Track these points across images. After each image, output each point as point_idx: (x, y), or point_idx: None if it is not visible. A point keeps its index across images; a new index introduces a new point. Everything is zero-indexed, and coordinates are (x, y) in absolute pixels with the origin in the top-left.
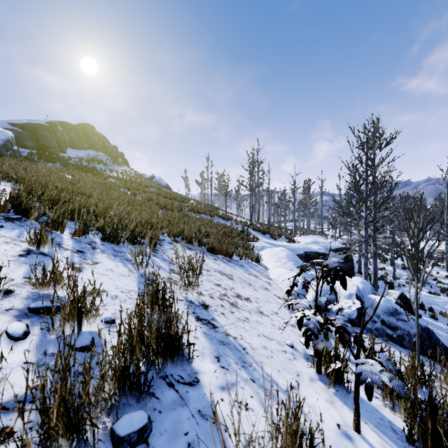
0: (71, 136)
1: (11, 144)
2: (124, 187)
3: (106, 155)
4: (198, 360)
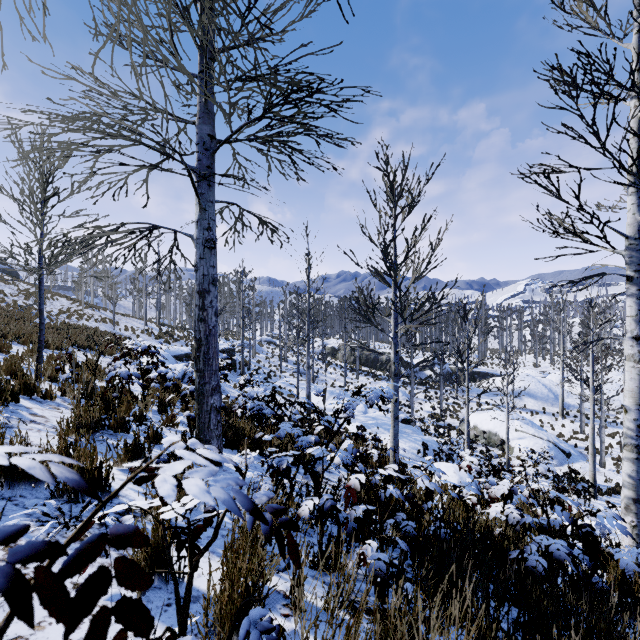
0: None
1: None
2: None
3: None
4: None
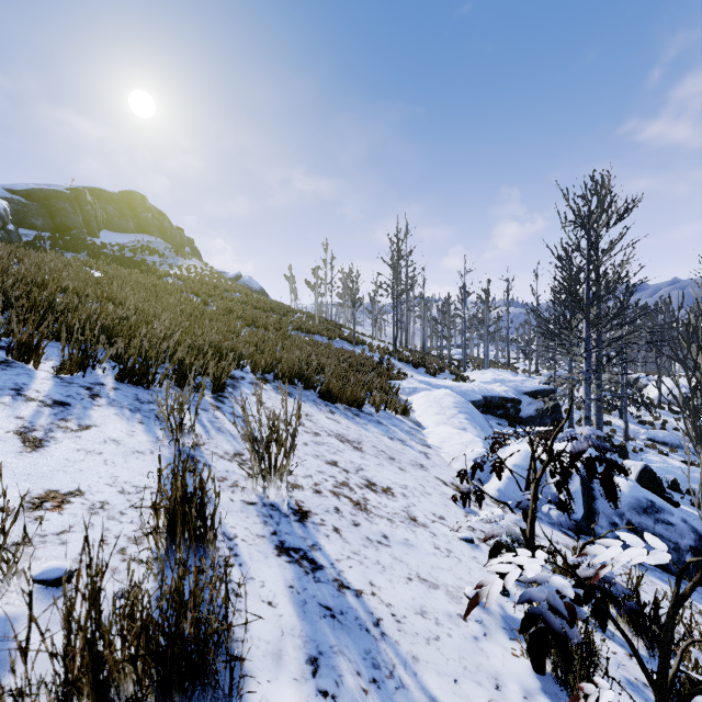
0: (109, 210)
1: (3, 221)
2: (189, 292)
3: (165, 241)
4: (263, 679)
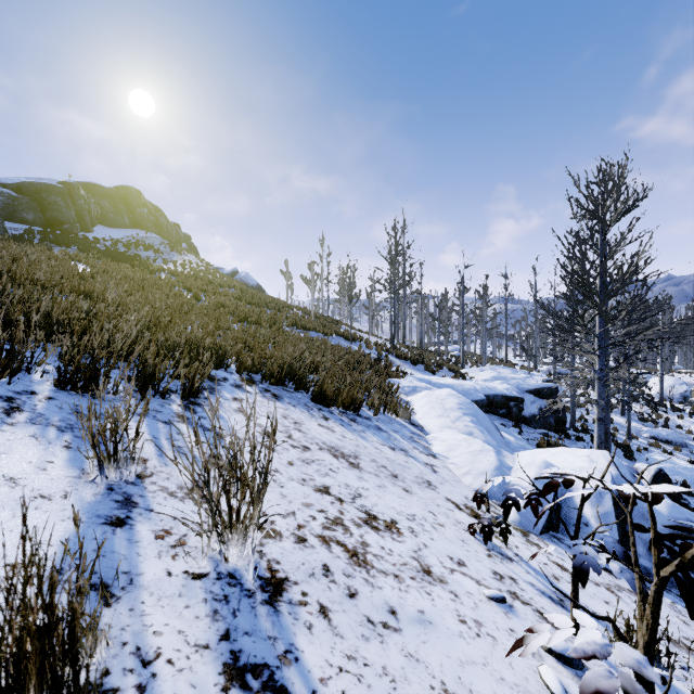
0: (103, 206)
1: None
2: (181, 287)
3: (161, 236)
4: None
